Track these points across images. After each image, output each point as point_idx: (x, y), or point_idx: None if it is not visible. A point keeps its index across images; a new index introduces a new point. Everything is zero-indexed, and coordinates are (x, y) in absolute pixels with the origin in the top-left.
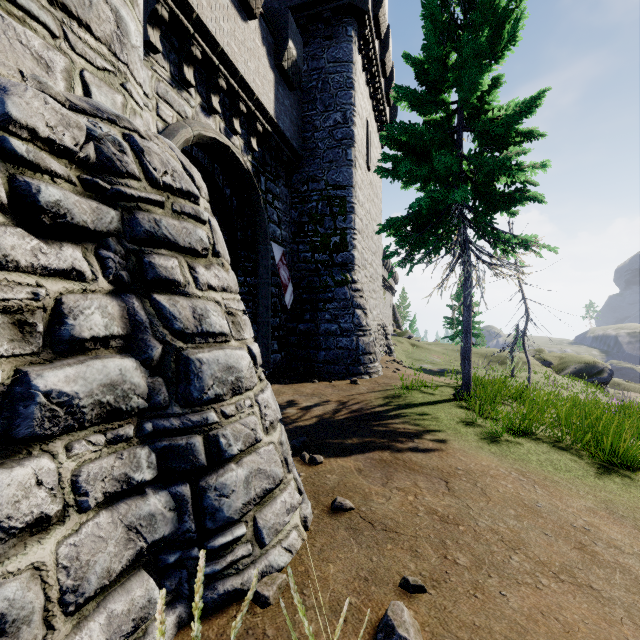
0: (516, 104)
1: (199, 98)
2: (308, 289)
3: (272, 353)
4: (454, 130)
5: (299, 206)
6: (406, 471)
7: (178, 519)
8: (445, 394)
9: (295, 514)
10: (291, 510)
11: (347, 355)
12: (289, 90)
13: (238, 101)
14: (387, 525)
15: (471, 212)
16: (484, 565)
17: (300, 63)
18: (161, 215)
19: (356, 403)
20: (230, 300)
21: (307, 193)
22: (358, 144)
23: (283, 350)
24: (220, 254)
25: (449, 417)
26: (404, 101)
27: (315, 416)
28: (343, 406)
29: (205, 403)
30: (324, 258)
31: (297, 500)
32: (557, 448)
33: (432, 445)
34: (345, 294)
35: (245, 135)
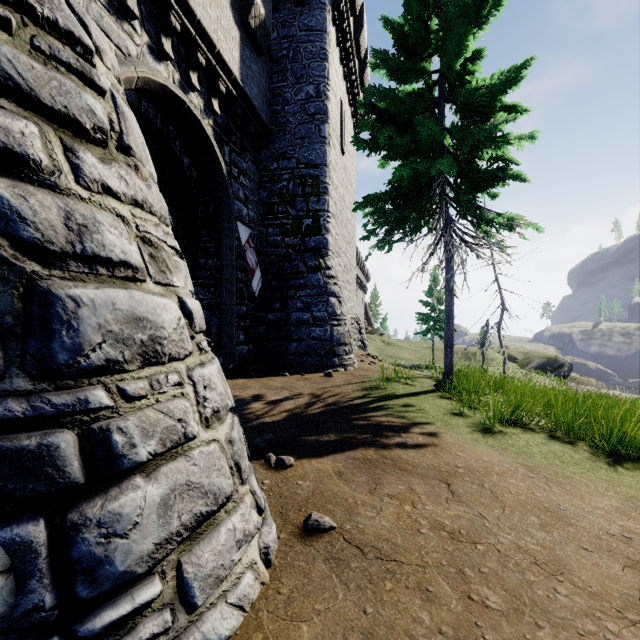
0: (501, 72)
1: (146, 36)
2: (278, 275)
3: (238, 345)
4: (436, 101)
5: (268, 185)
6: (397, 472)
7: (16, 588)
8: (426, 385)
9: (251, 545)
10: (244, 541)
11: (320, 346)
12: (257, 55)
13: (196, 51)
14: (382, 550)
15: (453, 189)
16: (525, 606)
17: (269, 25)
18: (2, 41)
19: (331, 396)
20: (148, 222)
21: (277, 171)
22: (332, 121)
23: (250, 342)
24: (132, 151)
25: (435, 408)
26: (382, 68)
27: (285, 411)
28: (317, 399)
29: (84, 373)
30: (295, 242)
31: (254, 524)
32: (555, 438)
33: (422, 439)
34: (318, 280)
35: (205, 95)
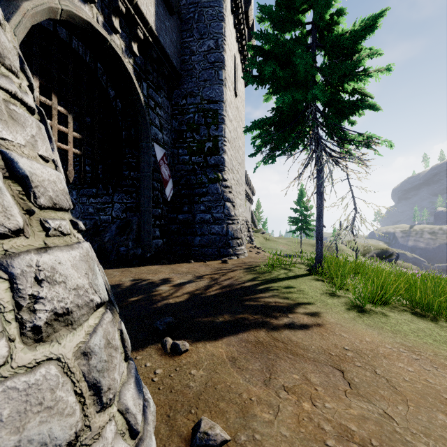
0: (362, 20)
1: None
2: (186, 186)
3: (154, 238)
4: (309, 45)
5: (179, 117)
6: (289, 357)
7: None
8: (301, 270)
9: None
10: None
11: (219, 239)
12: (169, 14)
13: None
14: None
15: (323, 116)
16: None
17: None
18: None
19: (227, 279)
20: None
21: (185, 106)
22: (228, 69)
23: (165, 237)
24: None
25: (312, 289)
26: (267, 21)
27: (187, 292)
28: (215, 282)
29: None
30: (200, 160)
31: None
32: (417, 316)
33: (307, 320)
34: (217, 189)
35: (126, 39)
